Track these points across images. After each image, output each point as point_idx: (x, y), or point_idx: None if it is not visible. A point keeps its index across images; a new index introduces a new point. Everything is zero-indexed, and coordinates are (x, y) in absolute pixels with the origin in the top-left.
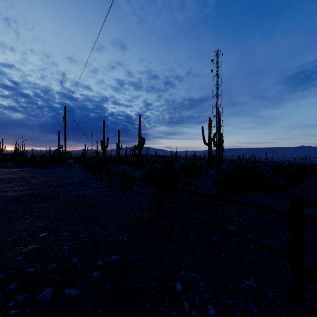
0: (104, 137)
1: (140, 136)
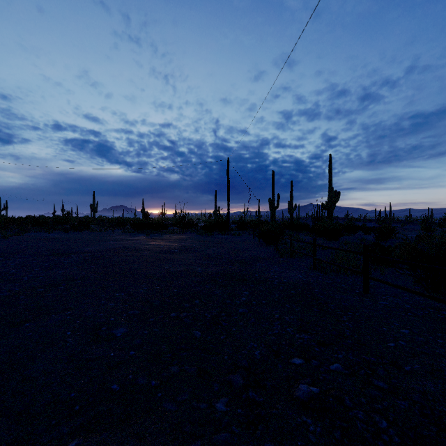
0: (273, 193)
1: (331, 189)
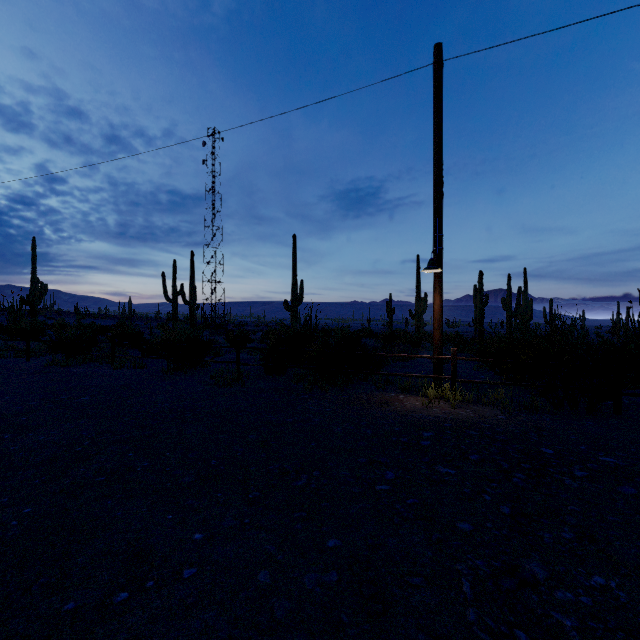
0: None
1: (35, 280)
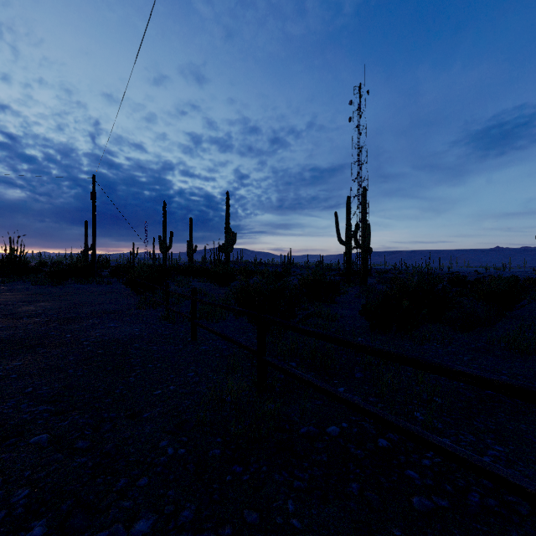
0: (165, 230)
1: (228, 230)
